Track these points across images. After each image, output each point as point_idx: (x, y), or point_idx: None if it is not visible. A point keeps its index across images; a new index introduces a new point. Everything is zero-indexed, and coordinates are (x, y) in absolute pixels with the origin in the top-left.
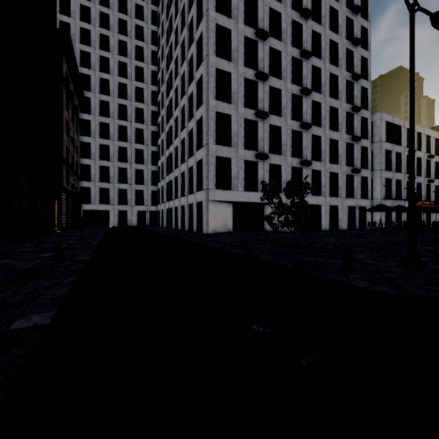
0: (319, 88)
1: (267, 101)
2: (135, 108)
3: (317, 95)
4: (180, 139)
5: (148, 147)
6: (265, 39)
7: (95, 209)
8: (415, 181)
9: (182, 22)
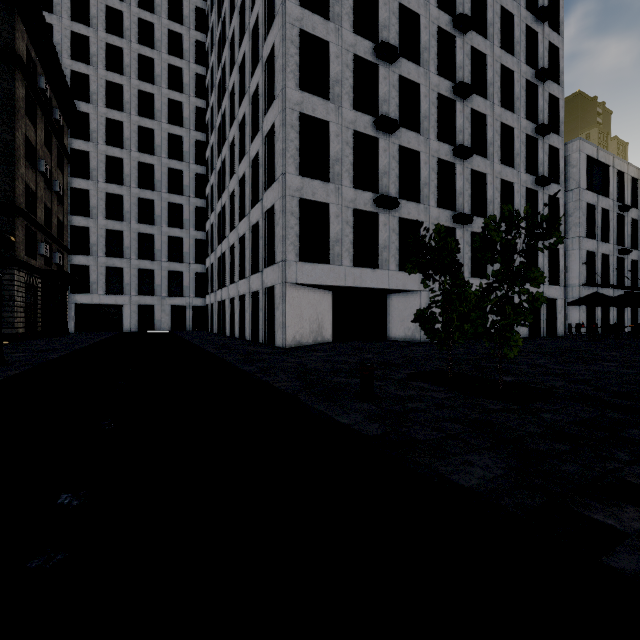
0: (484, 89)
1: (394, 102)
2: (168, 134)
3: (480, 101)
4: (238, 177)
5: (190, 201)
6: None
7: (97, 303)
8: (628, 257)
9: None
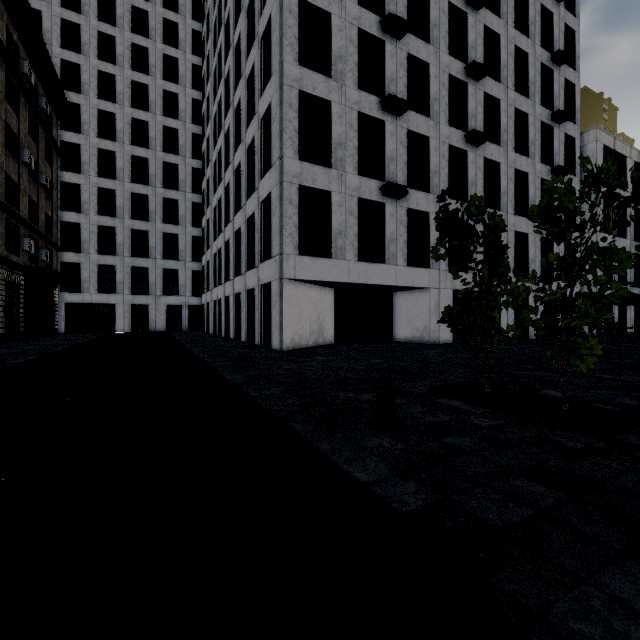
0: (497, 72)
1: (402, 82)
2: (163, 126)
3: (493, 84)
4: (234, 167)
5: (186, 196)
6: None
7: (88, 302)
8: None
9: None
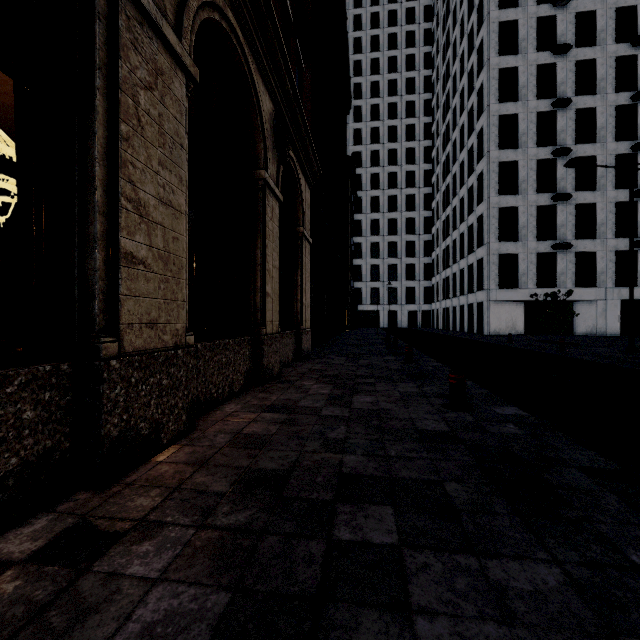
0: None
1: (571, 177)
2: (405, 195)
3: None
4: (459, 232)
5: (420, 237)
6: (566, 106)
7: (365, 310)
8: None
9: (461, 103)
